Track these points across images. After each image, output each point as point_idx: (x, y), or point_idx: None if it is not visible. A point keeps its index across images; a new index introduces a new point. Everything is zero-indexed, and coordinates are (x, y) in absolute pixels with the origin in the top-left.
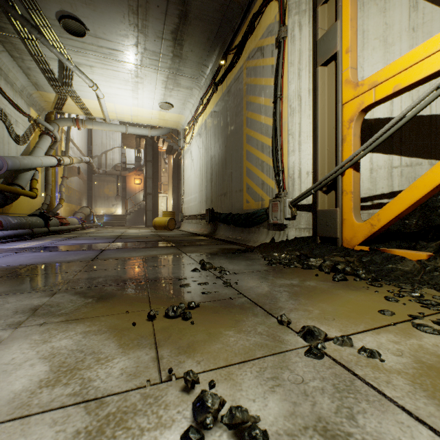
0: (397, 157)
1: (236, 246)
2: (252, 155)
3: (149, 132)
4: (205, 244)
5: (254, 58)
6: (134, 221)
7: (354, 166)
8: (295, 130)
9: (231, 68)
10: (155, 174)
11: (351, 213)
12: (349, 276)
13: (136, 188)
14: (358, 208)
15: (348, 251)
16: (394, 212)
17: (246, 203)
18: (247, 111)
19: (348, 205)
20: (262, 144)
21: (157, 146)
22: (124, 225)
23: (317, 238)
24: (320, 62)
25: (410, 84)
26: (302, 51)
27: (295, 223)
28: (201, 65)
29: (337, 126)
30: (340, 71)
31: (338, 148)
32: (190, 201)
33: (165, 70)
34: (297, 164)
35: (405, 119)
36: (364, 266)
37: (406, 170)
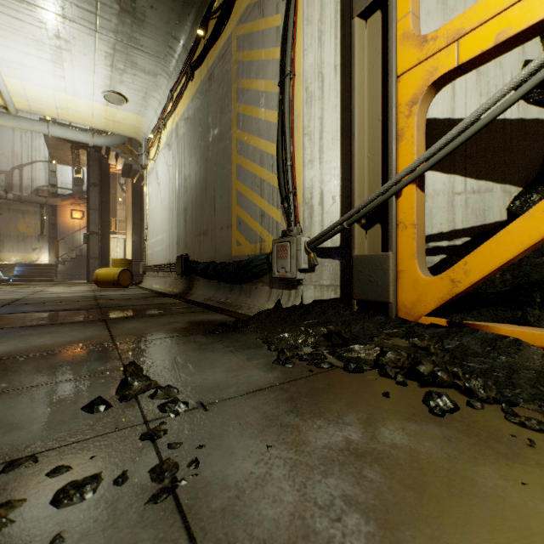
0: (460, 179)
1: (219, 316)
2: (246, 170)
3: (90, 138)
4: (166, 313)
5: (248, 20)
6: (71, 273)
7: (418, 180)
8: (315, 129)
9: (214, 40)
10: (105, 205)
11: (414, 260)
12: (446, 389)
13: (75, 225)
14: (423, 253)
15: (411, 326)
16: (499, 258)
17: (237, 245)
18: (238, 104)
19: (409, 246)
20: (261, 152)
21: (107, 163)
22: (52, 279)
23: (353, 302)
24: (358, 9)
25: (530, 27)
26: (325, 3)
27: (315, 278)
28: (169, 37)
29: (388, 113)
30: (394, 18)
31: (391, 149)
32: (156, 245)
33: (108, 34)
34: (317, 183)
35: (526, 86)
36: (457, 360)
37: (473, 199)
